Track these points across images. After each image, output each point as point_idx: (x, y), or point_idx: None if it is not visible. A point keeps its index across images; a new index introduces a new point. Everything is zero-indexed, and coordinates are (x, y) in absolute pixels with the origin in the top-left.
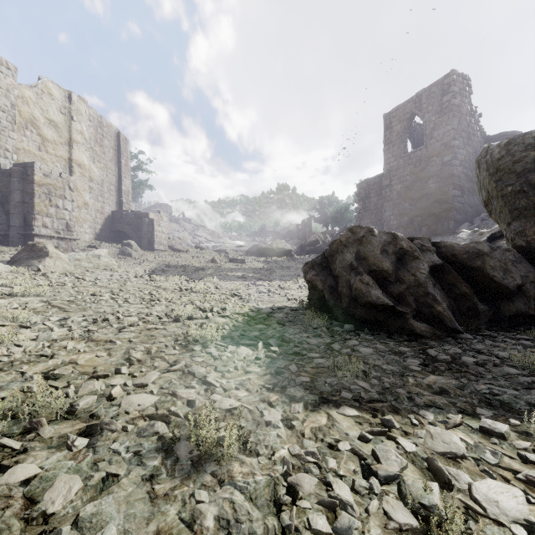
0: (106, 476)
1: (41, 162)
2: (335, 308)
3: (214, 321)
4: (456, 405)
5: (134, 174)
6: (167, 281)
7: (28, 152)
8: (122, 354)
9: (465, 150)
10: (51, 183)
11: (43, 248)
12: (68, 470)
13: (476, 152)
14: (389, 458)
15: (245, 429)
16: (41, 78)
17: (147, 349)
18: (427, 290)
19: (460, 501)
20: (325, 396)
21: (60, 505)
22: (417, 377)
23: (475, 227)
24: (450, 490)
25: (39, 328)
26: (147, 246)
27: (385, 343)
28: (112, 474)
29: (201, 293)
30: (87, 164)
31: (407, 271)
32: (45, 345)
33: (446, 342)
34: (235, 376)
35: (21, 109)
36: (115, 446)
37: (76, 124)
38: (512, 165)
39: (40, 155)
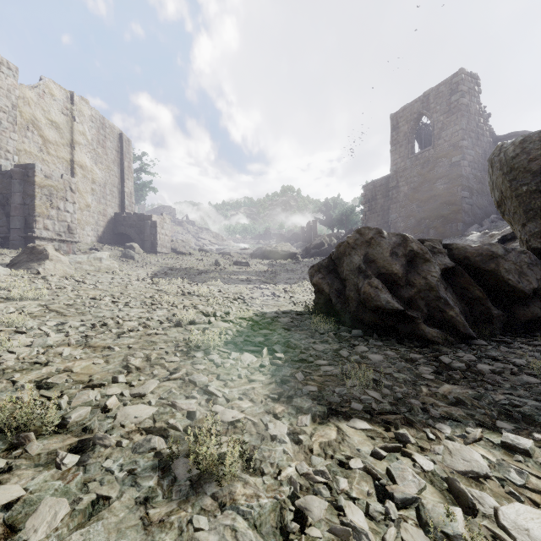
0: (96, 499)
1: (42, 164)
2: (342, 312)
3: (217, 326)
4: (474, 418)
5: (137, 176)
6: (170, 284)
7: (29, 153)
8: (120, 361)
9: (474, 151)
10: (52, 185)
11: (43, 251)
12: (55, 491)
13: (485, 153)
14: (406, 478)
15: (249, 444)
16: (42, 79)
17: (146, 356)
18: (439, 294)
19: (486, 528)
20: (334, 407)
21: (43, 533)
22: (431, 386)
23: (484, 229)
24: (474, 515)
25: (35, 334)
26: (150, 248)
27: (396, 349)
28: (103, 496)
29: (204, 297)
30: (89, 165)
31: (418, 274)
32: (40, 352)
33: (460, 348)
34: (238, 385)
35: (22, 109)
36: (108, 464)
37: (78, 126)
38: (528, 163)
39: (42, 156)
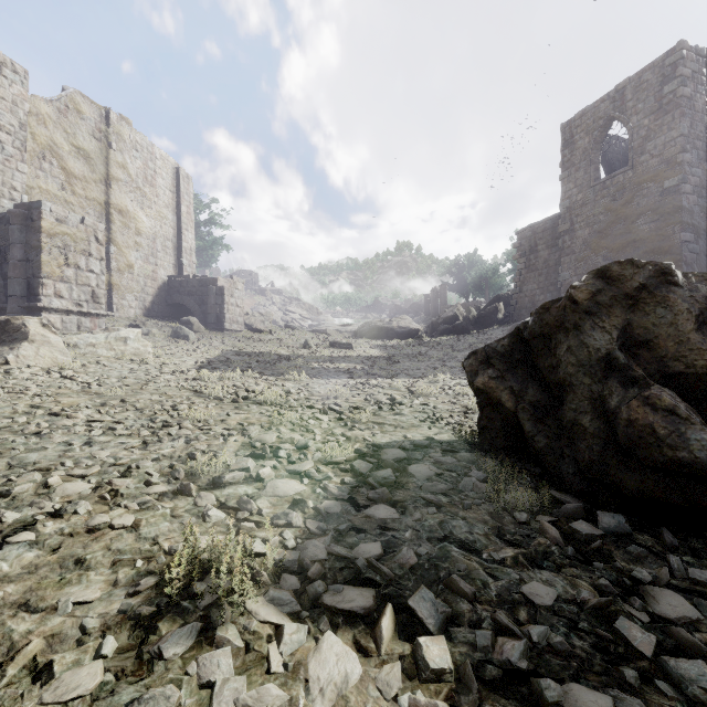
0: None
1: (65, 207)
2: (552, 455)
3: (272, 491)
4: None
5: (206, 230)
6: (222, 380)
7: (45, 192)
8: None
9: (701, 169)
10: (68, 232)
11: (21, 327)
12: None
13: None
14: None
15: None
16: (65, 89)
17: (2, 657)
18: None
19: None
20: None
21: None
22: None
23: None
24: None
25: None
26: (215, 324)
27: None
28: None
29: (269, 406)
30: (132, 210)
31: None
32: None
33: None
34: None
35: (35, 131)
36: None
37: (116, 155)
38: None
39: (64, 196)
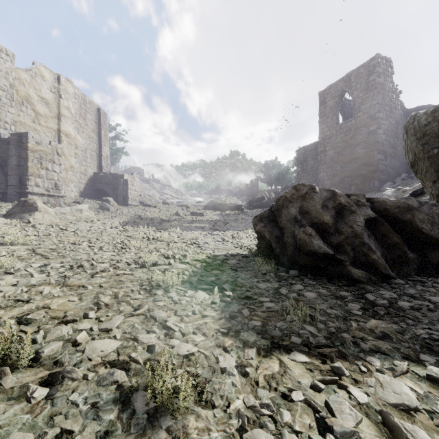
0: (60, 433)
1: (35, 132)
2: (281, 255)
3: (176, 267)
4: (400, 351)
5: (112, 143)
6: (137, 231)
7: (23, 124)
8: (92, 299)
9: (387, 121)
10: (42, 150)
11: (33, 204)
12: (23, 425)
13: (397, 123)
14: (344, 411)
15: (201, 376)
16: (35, 63)
17: (115, 294)
18: (363, 240)
19: None
20: (276, 341)
21: None
22: (359, 321)
23: (396, 186)
24: None
25: (21, 274)
26: (122, 202)
27: (327, 287)
28: (67, 430)
29: (165, 242)
30: (73, 134)
31: (345, 223)
32: (23, 290)
33: (381, 287)
34: (193, 320)
35: (18, 88)
36: (74, 397)
37: (64, 101)
38: (438, 130)
39: (34, 126)
